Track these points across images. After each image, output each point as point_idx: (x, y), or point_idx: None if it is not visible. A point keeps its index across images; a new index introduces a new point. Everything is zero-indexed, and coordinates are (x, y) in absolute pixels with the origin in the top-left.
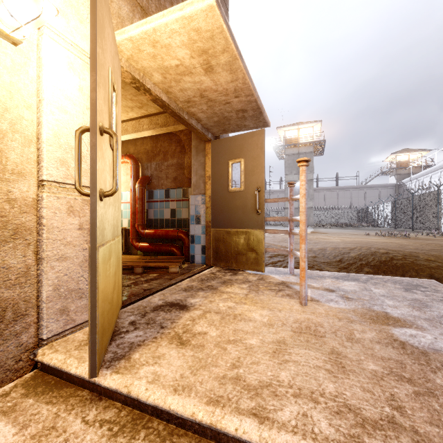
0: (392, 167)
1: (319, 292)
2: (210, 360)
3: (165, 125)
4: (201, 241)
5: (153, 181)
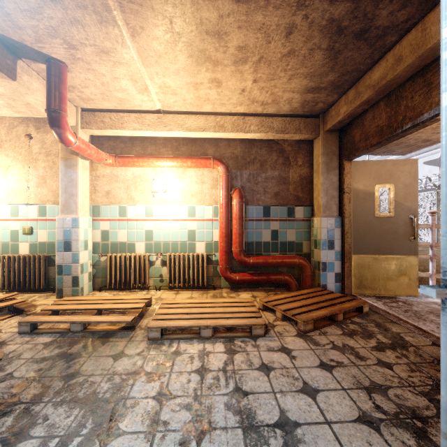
0: None
1: None
2: None
3: (283, 131)
4: (334, 268)
5: (245, 195)
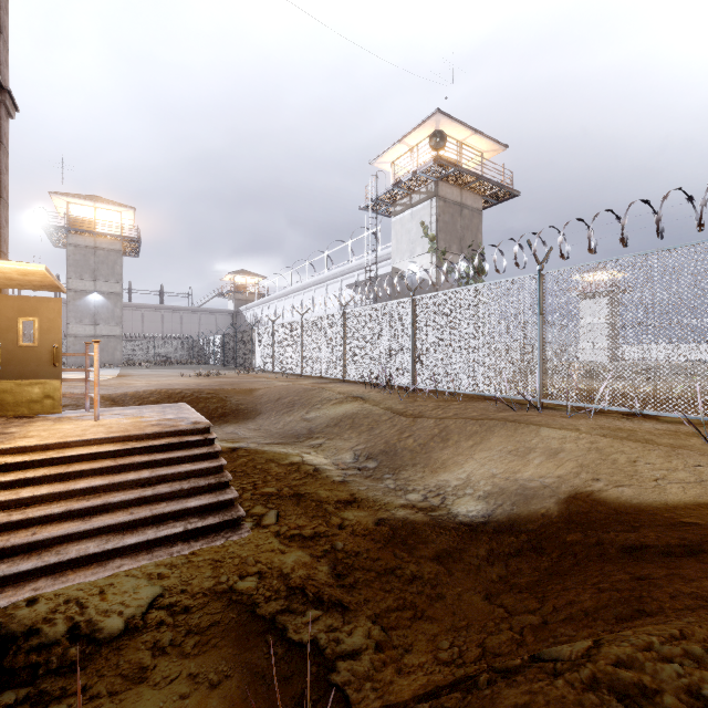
0: (231, 289)
1: (109, 416)
2: (51, 436)
3: None
4: None
5: None
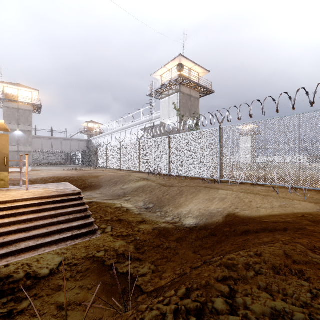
0: (86, 129)
1: (32, 188)
2: (7, 197)
3: None
4: None
5: None
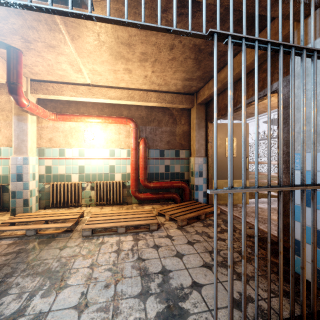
0: None
1: None
2: None
3: (172, 103)
4: (203, 188)
5: (148, 142)
